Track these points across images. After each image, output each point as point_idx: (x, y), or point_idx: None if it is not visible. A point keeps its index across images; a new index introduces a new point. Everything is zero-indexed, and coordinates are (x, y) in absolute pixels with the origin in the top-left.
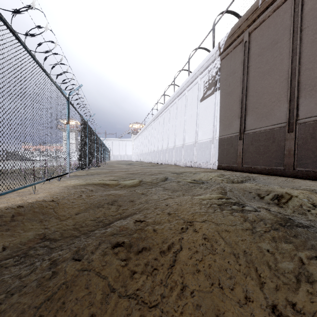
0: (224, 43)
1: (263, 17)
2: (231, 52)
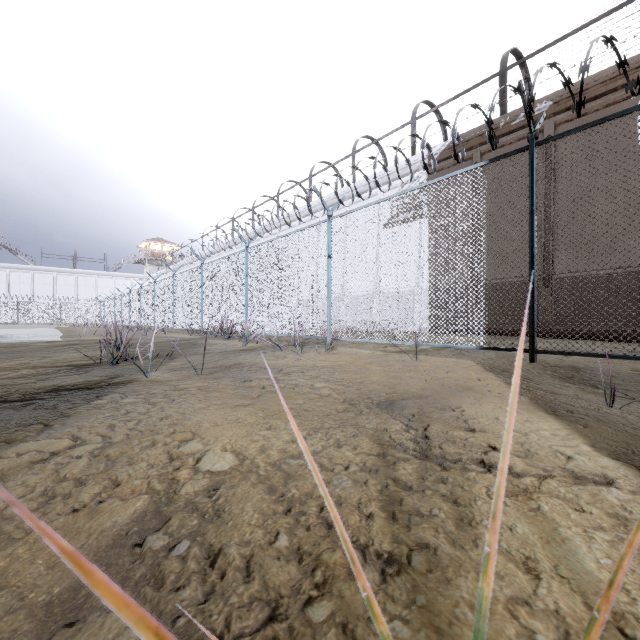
0: (439, 153)
1: (503, 141)
2: (449, 169)
